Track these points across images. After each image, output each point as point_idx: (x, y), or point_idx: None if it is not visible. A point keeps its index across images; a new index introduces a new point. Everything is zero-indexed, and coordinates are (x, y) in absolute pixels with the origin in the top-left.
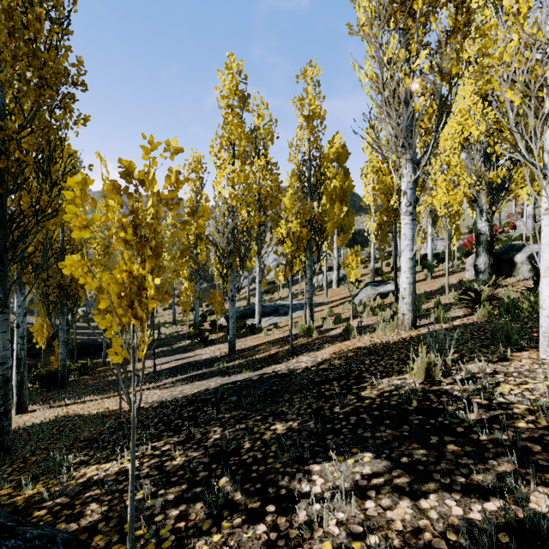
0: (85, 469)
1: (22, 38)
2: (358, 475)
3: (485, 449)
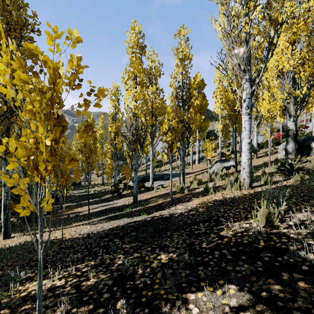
0: (29, 284)
1: None
2: (226, 307)
3: None
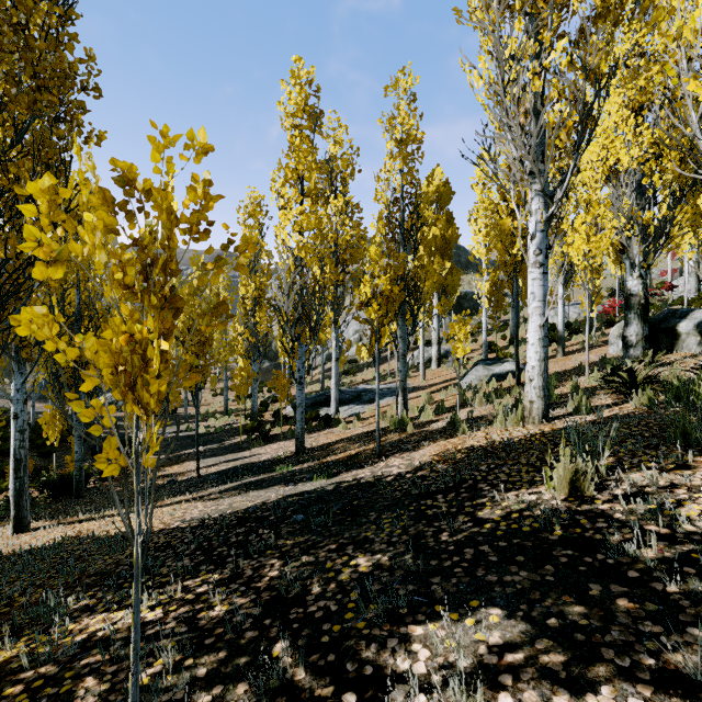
0: (88, 620)
1: (10, 22)
2: (482, 646)
3: (677, 607)
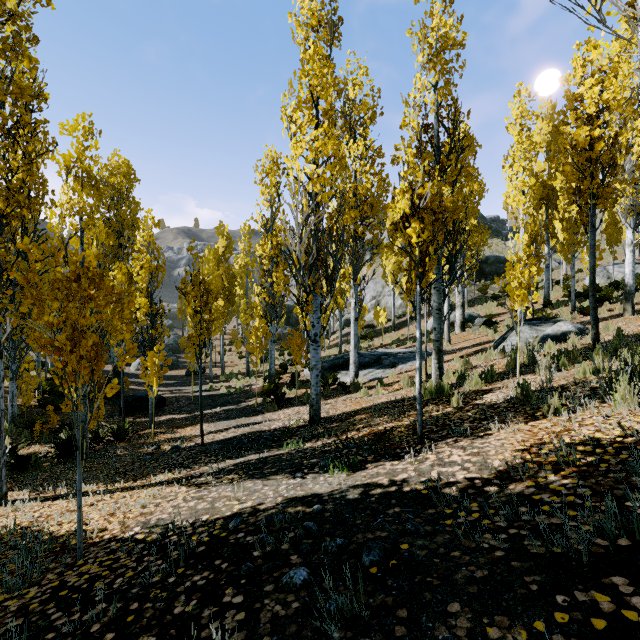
0: None
1: None
2: None
3: None
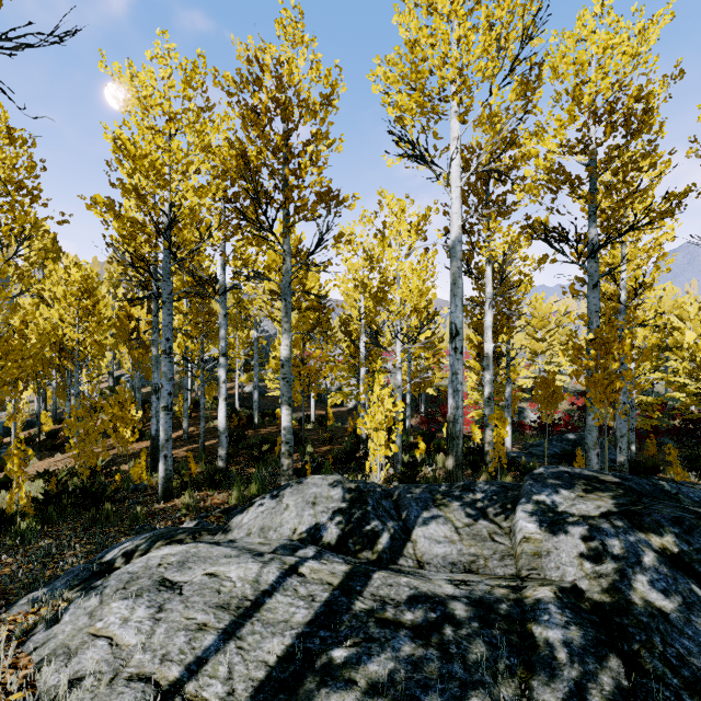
0: None
1: None
2: None
3: None
